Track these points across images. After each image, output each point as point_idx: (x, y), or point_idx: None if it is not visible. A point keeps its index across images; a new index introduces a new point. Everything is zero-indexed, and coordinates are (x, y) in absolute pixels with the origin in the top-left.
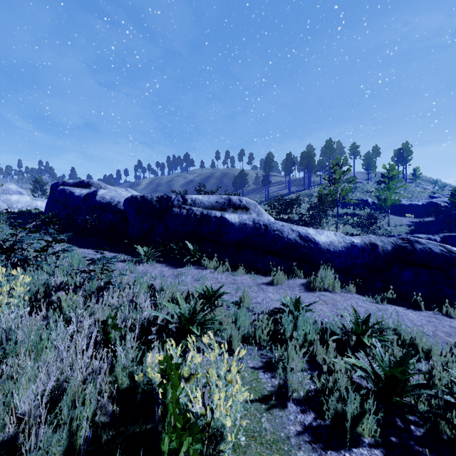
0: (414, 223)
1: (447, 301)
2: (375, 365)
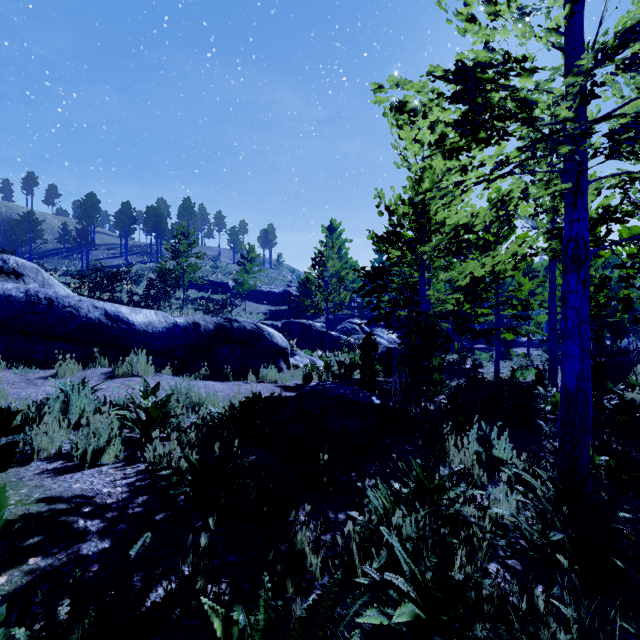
0: (271, 311)
1: (250, 369)
2: (144, 414)
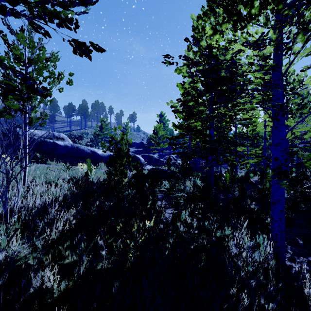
0: (135, 151)
1: None
2: None
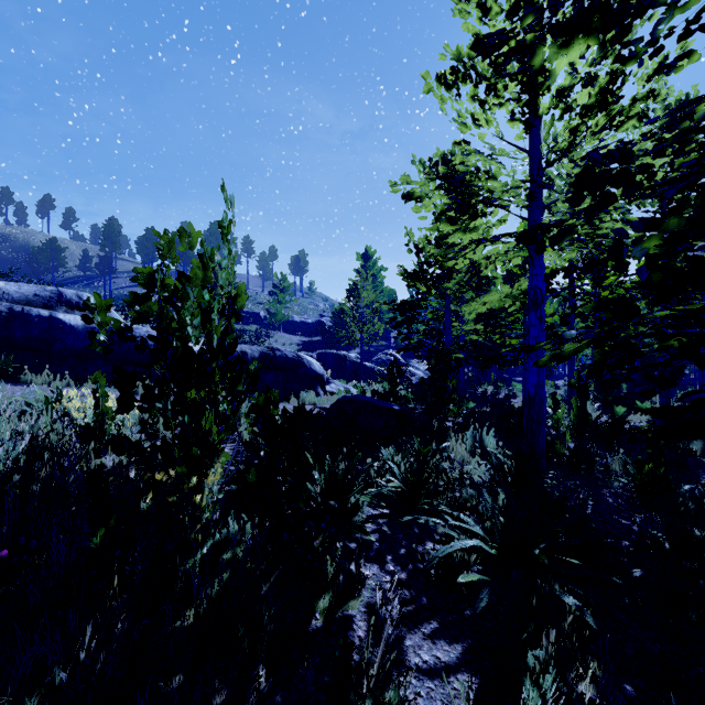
0: (304, 342)
1: (292, 392)
2: None
